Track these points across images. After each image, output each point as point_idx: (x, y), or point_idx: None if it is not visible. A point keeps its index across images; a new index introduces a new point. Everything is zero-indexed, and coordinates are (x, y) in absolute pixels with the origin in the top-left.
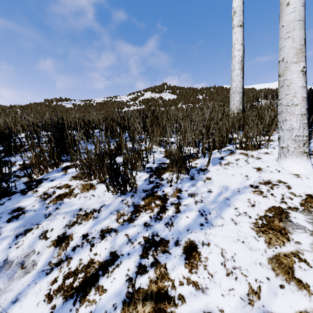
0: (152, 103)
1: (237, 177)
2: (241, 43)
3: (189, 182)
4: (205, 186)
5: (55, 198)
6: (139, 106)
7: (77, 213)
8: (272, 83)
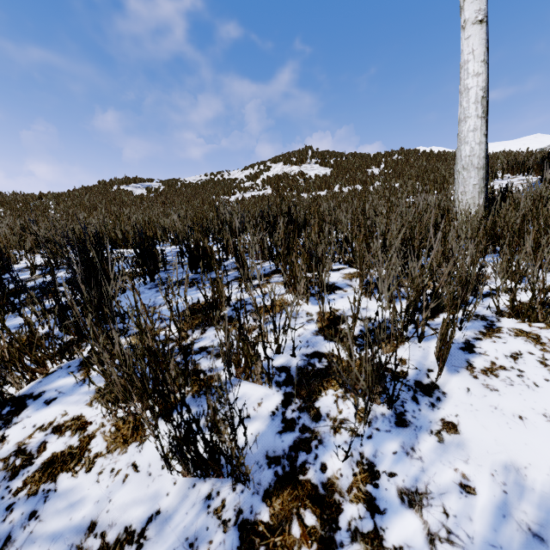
0: (286, 185)
1: (540, 431)
2: (483, 60)
3: (393, 437)
4: (445, 461)
5: (40, 472)
6: (261, 189)
7: (78, 546)
8: (515, 141)
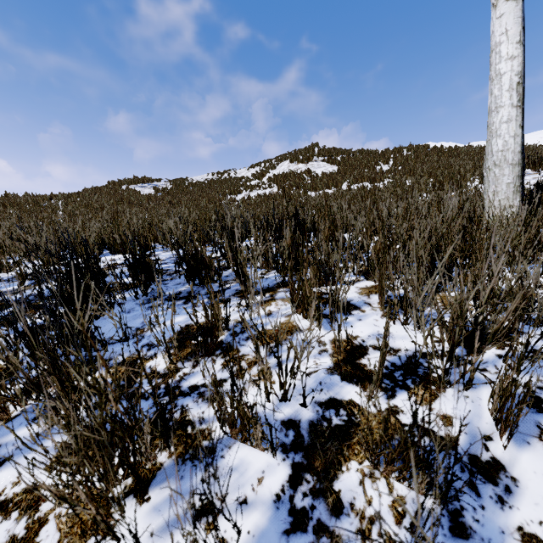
0: (293, 183)
1: None
2: (519, 41)
3: None
4: None
5: None
6: (268, 188)
7: None
8: (532, 135)
